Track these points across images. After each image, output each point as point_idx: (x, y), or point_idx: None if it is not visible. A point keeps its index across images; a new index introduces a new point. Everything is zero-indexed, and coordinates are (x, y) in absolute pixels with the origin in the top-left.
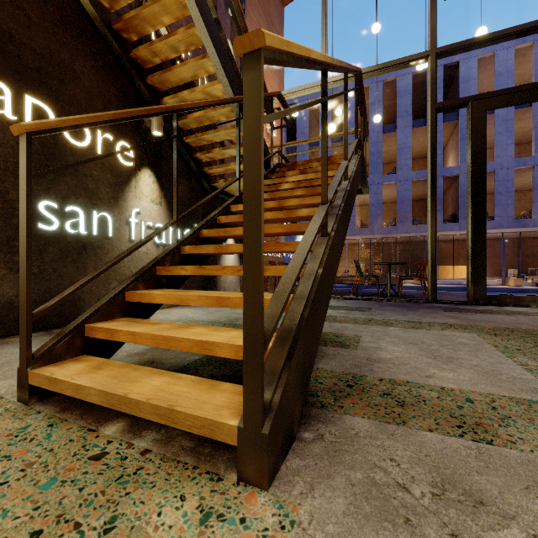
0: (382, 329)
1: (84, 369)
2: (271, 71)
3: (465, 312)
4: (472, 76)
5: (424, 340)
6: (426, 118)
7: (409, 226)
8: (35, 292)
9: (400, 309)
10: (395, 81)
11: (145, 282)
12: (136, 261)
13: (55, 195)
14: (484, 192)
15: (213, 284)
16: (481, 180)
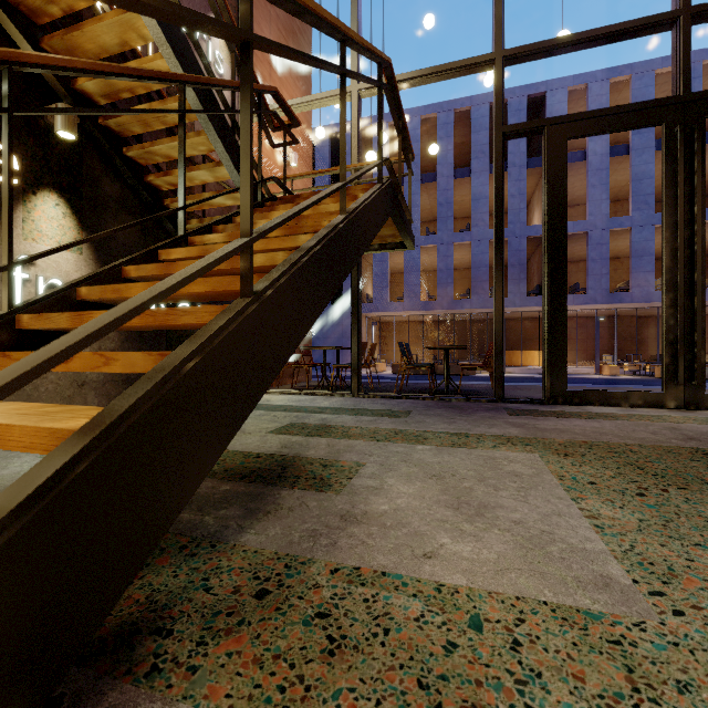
0: (406, 449)
1: None
2: (290, 75)
3: (536, 416)
4: (561, 113)
5: (457, 470)
6: (507, 162)
7: (486, 299)
8: None
9: (450, 413)
10: (469, 112)
11: None
12: None
13: None
14: (564, 250)
15: None
16: (560, 234)
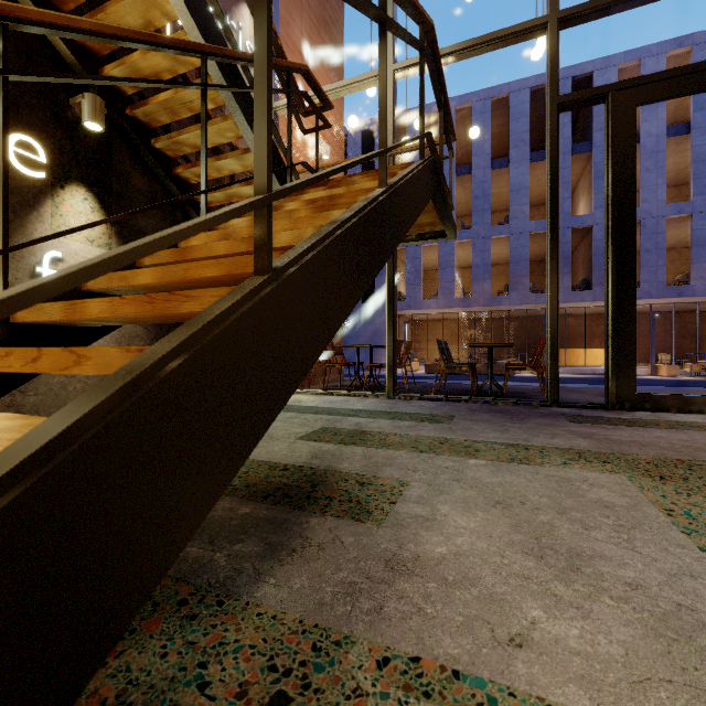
0: (456, 463)
1: None
2: (322, 66)
3: (603, 424)
4: None
5: (526, 496)
6: None
7: (526, 295)
8: None
9: (500, 419)
10: (507, 100)
11: None
12: None
13: None
14: (632, 233)
15: None
16: (627, 214)
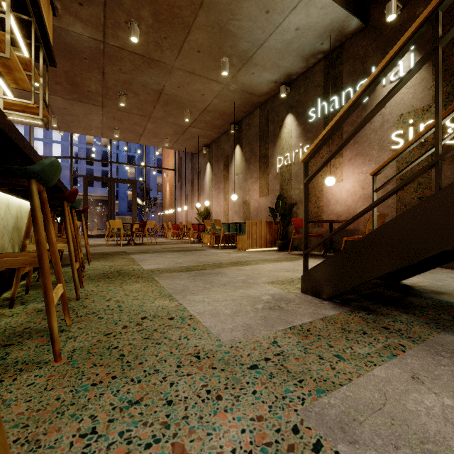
0: None
1: None
2: None
3: None
4: None
5: None
6: None
7: None
8: None
9: None
10: None
11: None
12: None
13: None
14: None
15: None
16: None
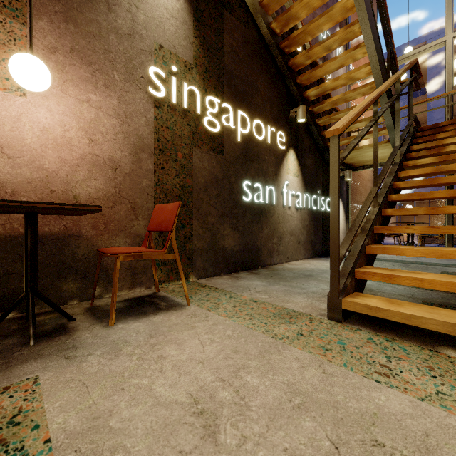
0: None
1: (385, 303)
2: None
3: None
4: None
5: None
6: None
7: None
8: (241, 244)
9: None
10: None
11: (370, 239)
12: (286, 222)
13: (249, 176)
14: None
15: (329, 241)
16: None
